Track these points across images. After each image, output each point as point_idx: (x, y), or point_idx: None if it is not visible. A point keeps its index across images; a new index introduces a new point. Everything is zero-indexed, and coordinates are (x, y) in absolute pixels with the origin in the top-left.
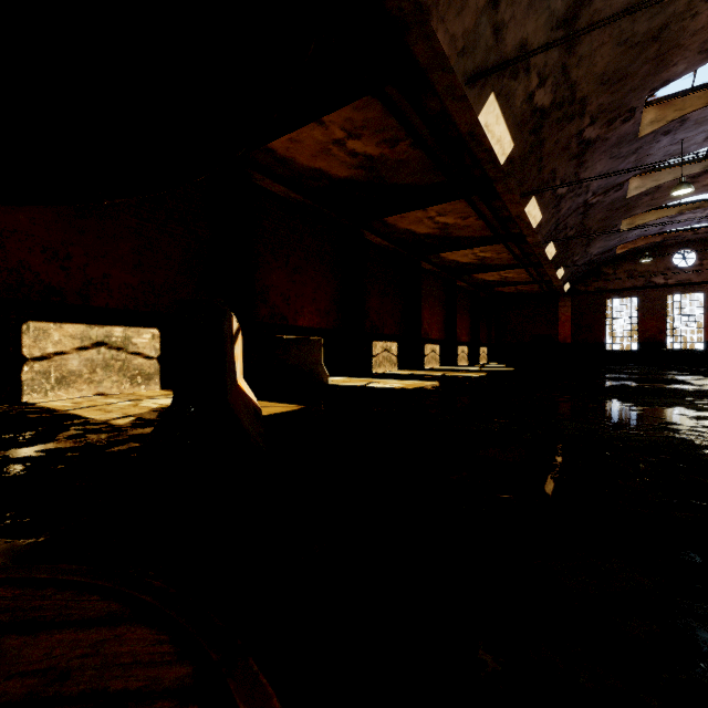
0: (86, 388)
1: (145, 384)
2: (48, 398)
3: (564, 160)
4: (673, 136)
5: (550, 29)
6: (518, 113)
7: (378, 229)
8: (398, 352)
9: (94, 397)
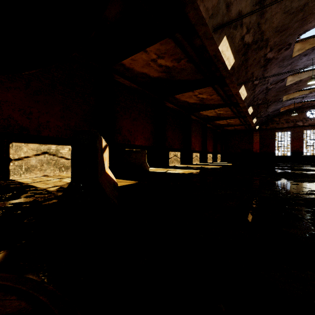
0: (39, 173)
1: (66, 171)
2: (21, 177)
3: (257, 68)
4: (308, 56)
5: (252, 5)
6: (237, 45)
7: (172, 101)
8: (181, 156)
9: (42, 177)
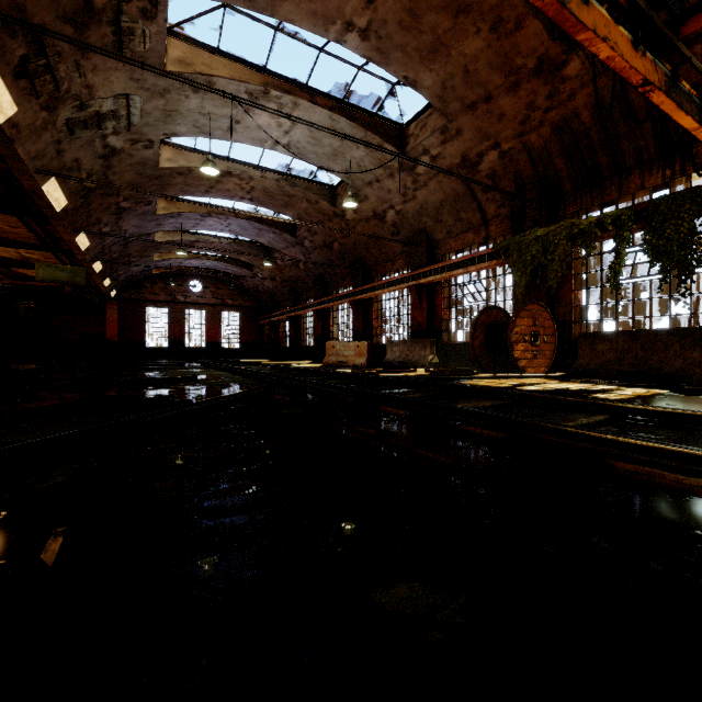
0: None
1: None
2: None
3: (107, 214)
4: (176, 220)
5: (95, 157)
6: (72, 187)
7: None
8: None
9: None
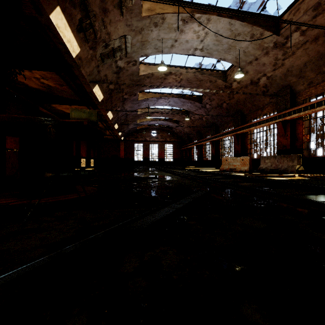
0: None
1: None
2: None
3: (119, 102)
4: (146, 102)
5: (113, 73)
6: (105, 89)
7: (47, 107)
8: None
9: None
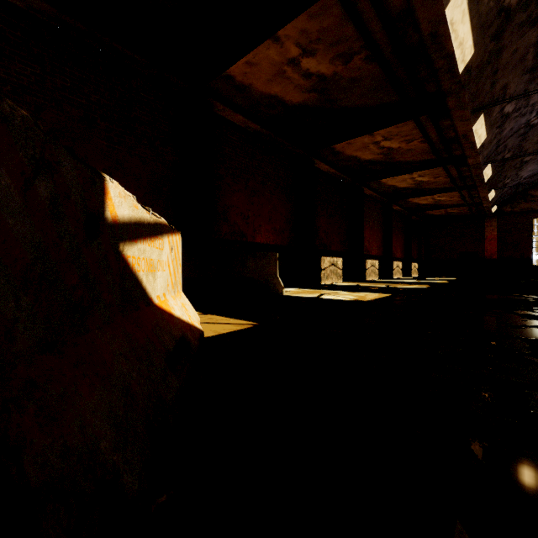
0: None
1: None
2: None
3: (517, 75)
4: None
5: None
6: (483, 11)
7: (327, 157)
8: (343, 266)
9: None
